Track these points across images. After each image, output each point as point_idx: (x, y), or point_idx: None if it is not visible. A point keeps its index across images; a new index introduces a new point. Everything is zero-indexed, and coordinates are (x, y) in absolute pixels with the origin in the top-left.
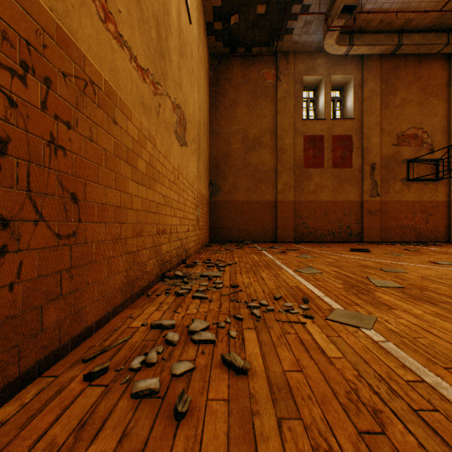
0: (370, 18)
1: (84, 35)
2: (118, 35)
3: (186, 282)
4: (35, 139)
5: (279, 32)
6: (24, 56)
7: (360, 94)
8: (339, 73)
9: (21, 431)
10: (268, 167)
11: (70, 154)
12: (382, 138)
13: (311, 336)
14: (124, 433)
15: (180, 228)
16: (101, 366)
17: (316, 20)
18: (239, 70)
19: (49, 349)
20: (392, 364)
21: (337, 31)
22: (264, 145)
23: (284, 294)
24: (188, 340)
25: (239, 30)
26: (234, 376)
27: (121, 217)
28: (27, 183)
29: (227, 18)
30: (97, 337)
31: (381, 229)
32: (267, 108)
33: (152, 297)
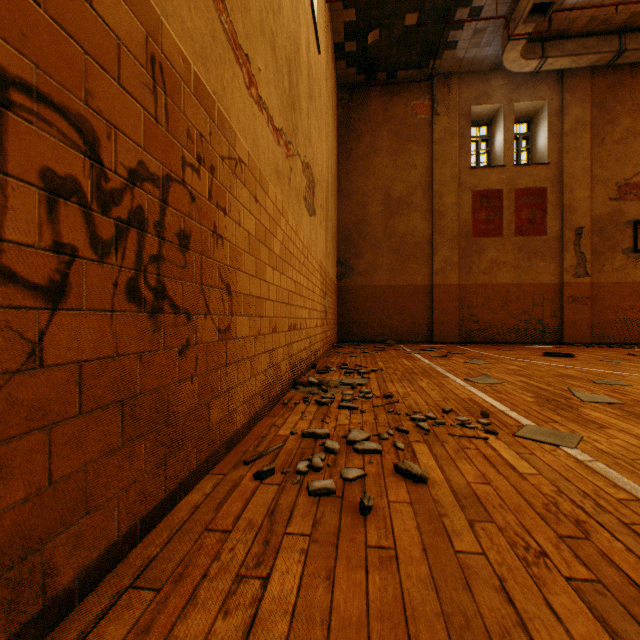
0: (574, 15)
1: (235, 110)
2: (258, 99)
3: (325, 391)
4: (205, 231)
5: (436, 47)
6: (199, 149)
7: (558, 128)
8: (525, 98)
9: (217, 513)
10: (419, 238)
11: (226, 242)
12: (593, 190)
13: (496, 452)
14: (314, 520)
15: (309, 323)
16: (268, 466)
17: (490, 26)
18: (378, 105)
19: (213, 448)
20: (600, 483)
21: (524, 40)
22: (414, 207)
23: (454, 407)
24: (349, 450)
25: (380, 50)
26: (412, 484)
27: (261, 309)
28: (200, 276)
29: (364, 36)
30: (247, 443)
31: (591, 325)
32: (418, 154)
33: (290, 406)
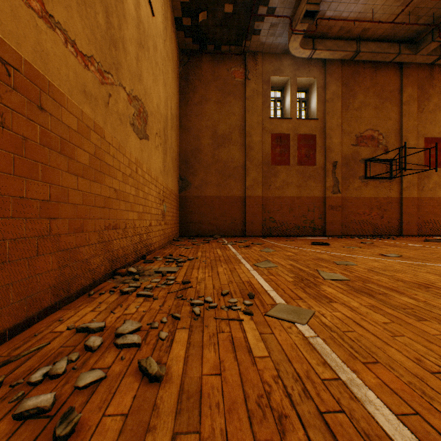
0: (331, 24)
1: None
2: (46, 15)
3: (137, 279)
4: None
5: (247, 32)
6: None
7: (323, 97)
8: (304, 75)
9: None
10: (237, 163)
11: None
12: (343, 138)
13: (244, 334)
14: None
15: (139, 223)
16: None
17: (281, 22)
18: (208, 67)
19: None
20: (314, 362)
21: (301, 35)
22: (233, 142)
23: (233, 290)
24: (112, 344)
25: (208, 28)
26: (146, 384)
27: (52, 211)
28: None
29: (196, 15)
30: (8, 346)
31: (341, 224)
32: (236, 105)
33: (94, 296)
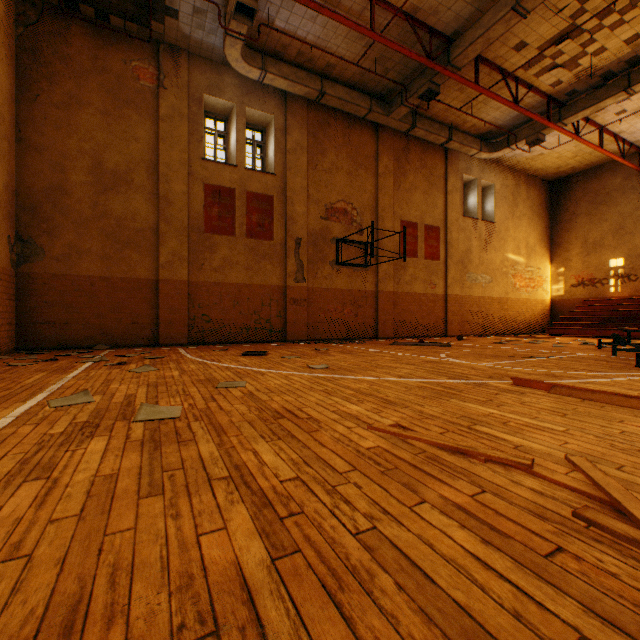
0: (286, 42)
1: None
2: None
3: None
4: None
5: (154, 6)
6: None
7: (284, 144)
8: (256, 106)
9: None
10: (143, 224)
11: None
12: (310, 208)
13: None
14: None
15: None
16: None
17: (211, 11)
18: (85, 46)
19: None
20: None
21: (241, 40)
22: (136, 187)
23: None
24: None
25: None
26: None
27: None
28: None
29: None
30: None
31: (308, 324)
32: (142, 126)
33: None
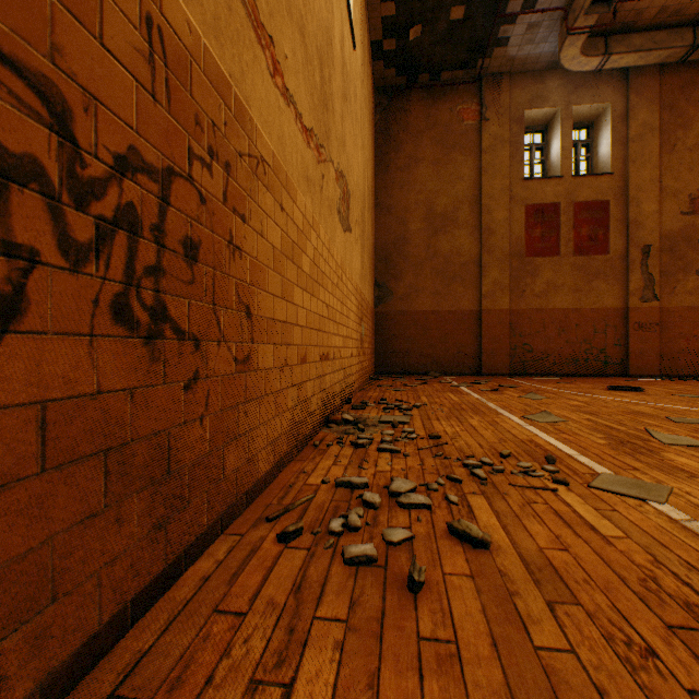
0: (642, 6)
1: (256, 100)
2: (284, 90)
3: (362, 430)
4: (218, 240)
5: (485, 44)
6: (210, 140)
7: (623, 133)
8: (586, 100)
9: (230, 587)
10: (466, 258)
11: (245, 255)
12: (663, 203)
13: (569, 508)
14: (351, 600)
15: (343, 352)
16: (295, 525)
17: (547, 19)
18: (420, 110)
19: (229, 502)
20: None
21: (584, 34)
22: (460, 224)
23: (513, 451)
24: (392, 504)
25: (422, 48)
26: (471, 549)
27: (287, 336)
28: (212, 295)
29: (404, 32)
30: (270, 494)
31: (660, 355)
32: (465, 165)
33: (322, 448)
